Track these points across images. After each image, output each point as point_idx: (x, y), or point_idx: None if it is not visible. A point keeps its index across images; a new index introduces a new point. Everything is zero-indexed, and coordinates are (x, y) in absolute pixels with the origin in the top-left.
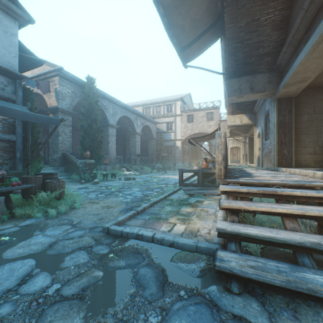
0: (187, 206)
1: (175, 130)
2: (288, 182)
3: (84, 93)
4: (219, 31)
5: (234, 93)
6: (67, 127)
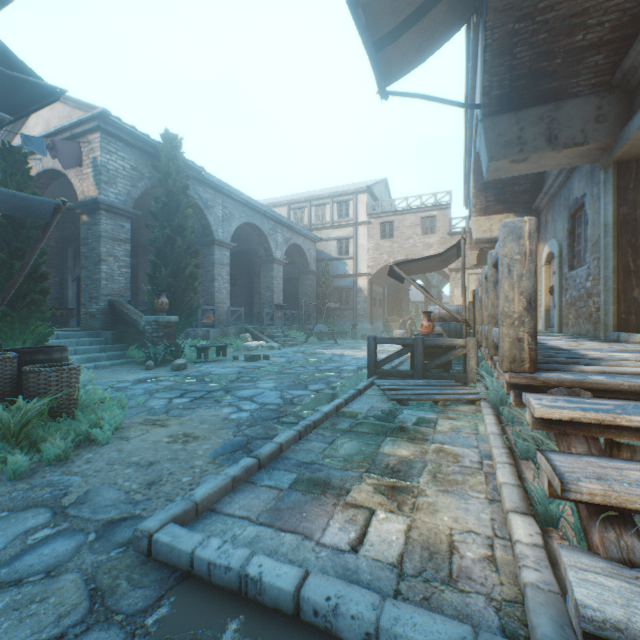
0: (399, 438)
1: (356, 254)
2: None
3: (157, 170)
4: None
5: (507, 150)
6: (120, 244)
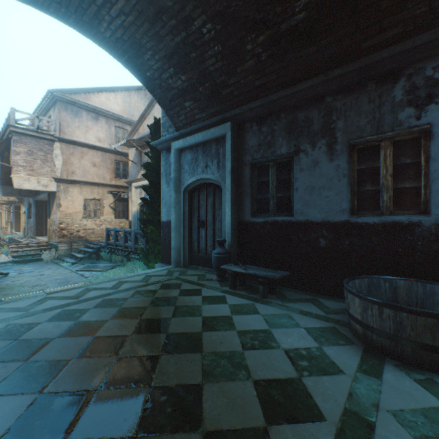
0: None
1: None
2: (34, 242)
3: None
4: None
5: (9, 194)
6: None
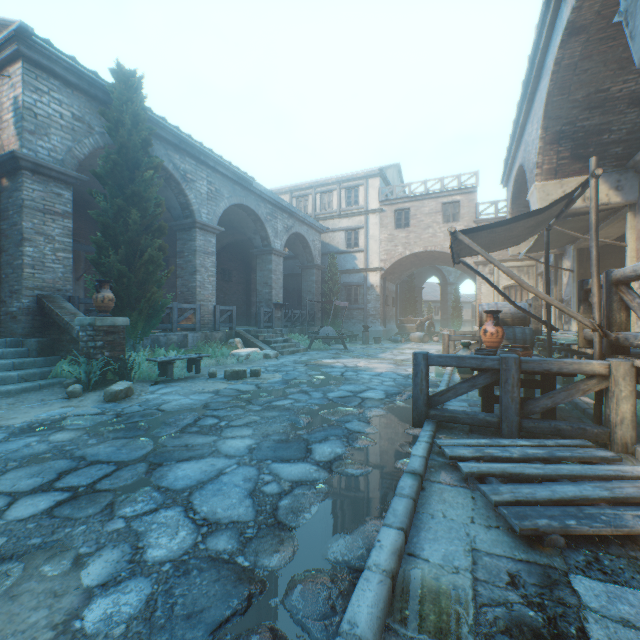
0: None
1: (367, 247)
2: None
3: (106, 118)
4: None
5: None
6: (55, 218)
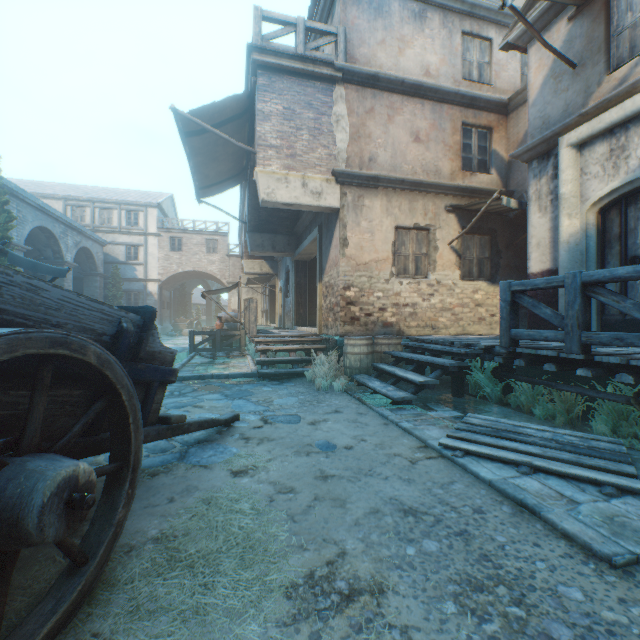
0: (219, 365)
1: (147, 261)
2: (295, 334)
3: None
4: (243, 178)
5: (258, 248)
6: None
